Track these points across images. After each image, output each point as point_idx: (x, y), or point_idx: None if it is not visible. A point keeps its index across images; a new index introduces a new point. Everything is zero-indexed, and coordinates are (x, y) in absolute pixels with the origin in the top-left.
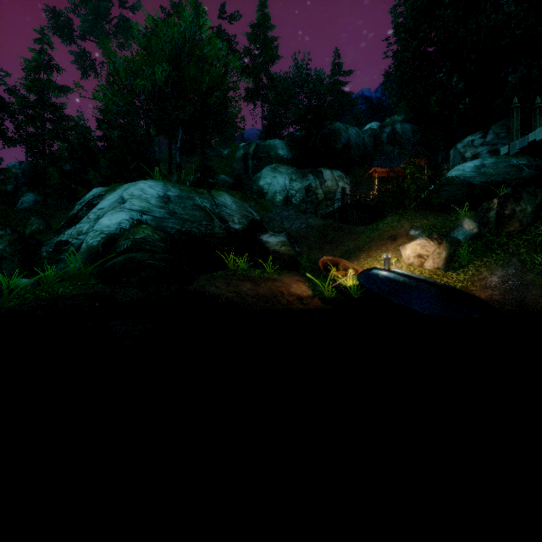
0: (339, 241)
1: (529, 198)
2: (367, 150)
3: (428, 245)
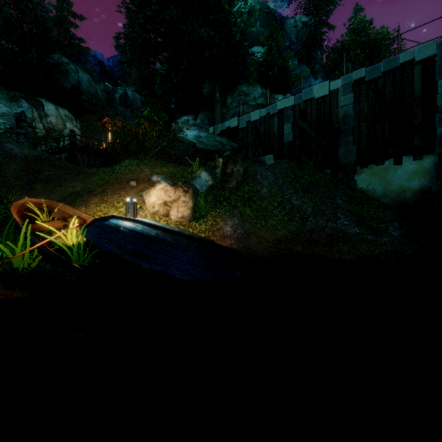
0: (59, 181)
1: (241, 162)
2: (101, 102)
3: (175, 191)
